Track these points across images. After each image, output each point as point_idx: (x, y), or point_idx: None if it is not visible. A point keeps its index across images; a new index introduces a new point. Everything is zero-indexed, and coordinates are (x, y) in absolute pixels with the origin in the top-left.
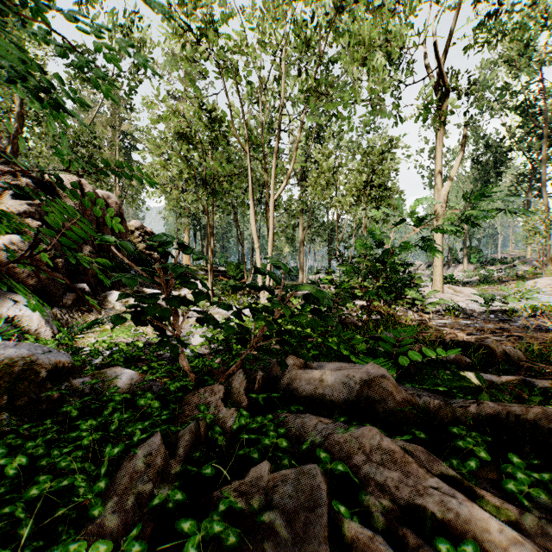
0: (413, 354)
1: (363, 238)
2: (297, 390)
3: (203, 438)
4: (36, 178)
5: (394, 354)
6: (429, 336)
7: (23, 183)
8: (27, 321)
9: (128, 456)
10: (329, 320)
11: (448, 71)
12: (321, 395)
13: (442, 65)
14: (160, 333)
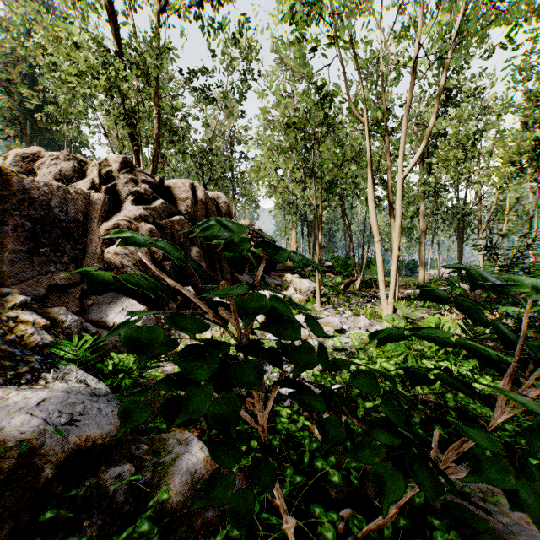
0: None
1: None
2: None
3: None
4: (154, 184)
5: None
6: None
7: (142, 189)
8: None
9: None
10: None
11: None
12: None
13: None
14: None
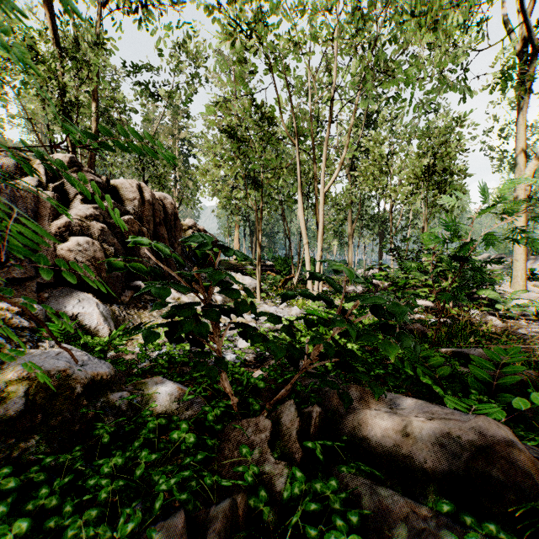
0: (538, 398)
1: (434, 230)
2: (367, 439)
3: (241, 523)
4: (102, 184)
5: (494, 384)
6: (532, 356)
7: (90, 188)
8: (88, 318)
9: (145, 535)
10: (405, 339)
11: (535, 27)
12: (405, 456)
13: (526, 22)
14: (199, 348)
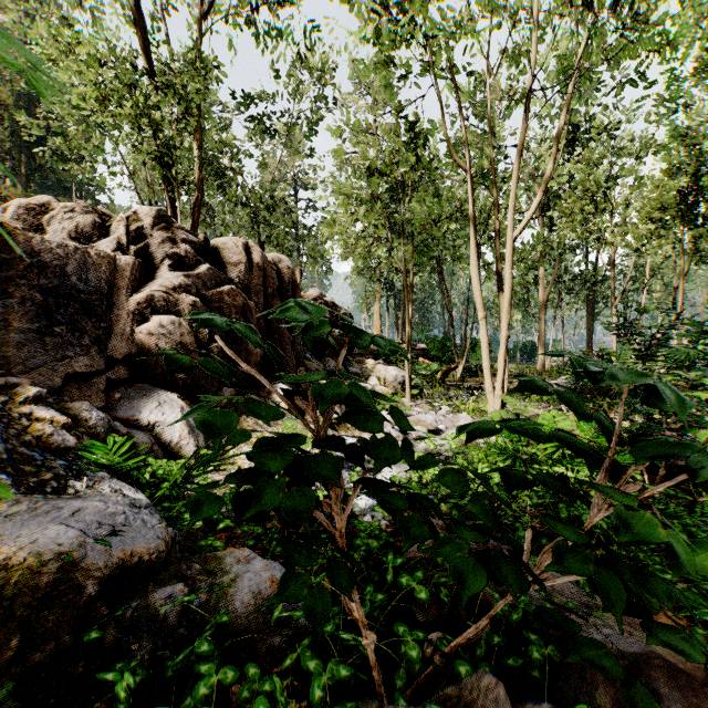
0: None
1: None
2: None
3: None
4: (197, 244)
5: None
6: None
7: (182, 250)
8: (168, 429)
9: None
10: None
11: None
12: None
13: None
14: None
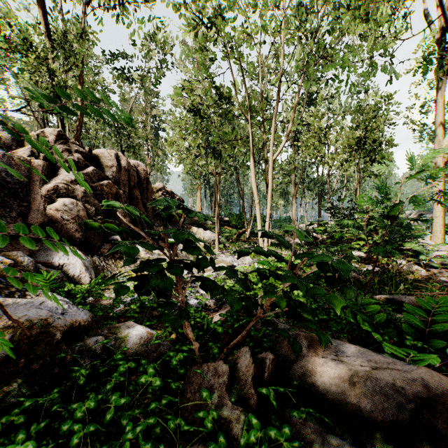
0: None
1: (368, 193)
2: (316, 385)
3: None
4: (85, 153)
5: (426, 331)
6: None
7: (75, 157)
8: (72, 268)
9: None
10: (348, 292)
11: None
12: (352, 404)
13: (445, 15)
14: (165, 298)
